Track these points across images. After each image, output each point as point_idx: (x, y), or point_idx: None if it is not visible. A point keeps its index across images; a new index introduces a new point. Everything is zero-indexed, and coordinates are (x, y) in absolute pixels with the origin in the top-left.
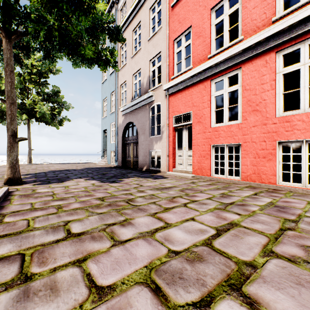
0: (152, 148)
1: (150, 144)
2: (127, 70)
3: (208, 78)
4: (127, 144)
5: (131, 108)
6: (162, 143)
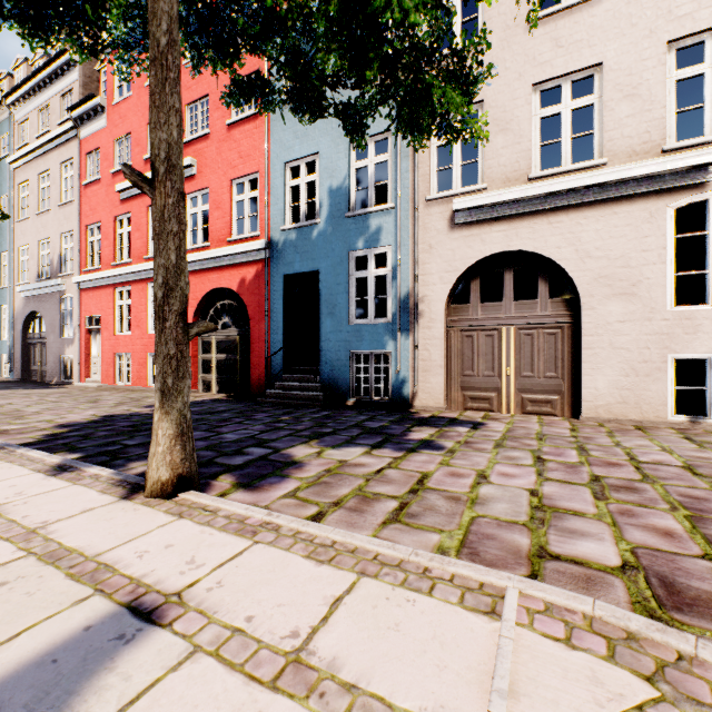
0: (65, 353)
1: (62, 347)
2: (30, 229)
3: (113, 285)
4: (32, 344)
5: (36, 291)
6: (75, 347)
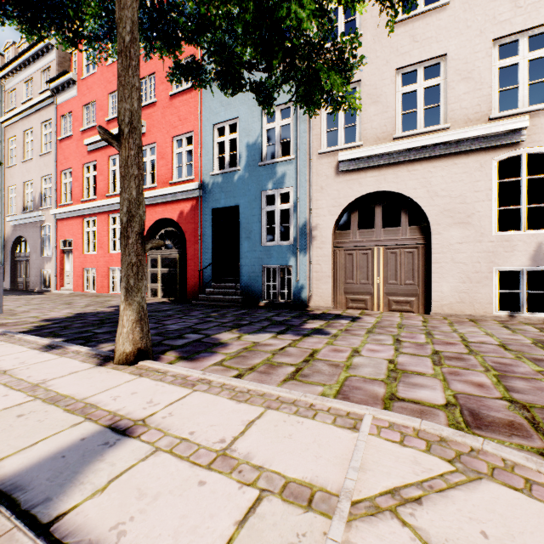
0: (44, 268)
1: (42, 263)
2: (17, 173)
3: (82, 216)
4: (18, 261)
5: (22, 221)
6: (52, 264)
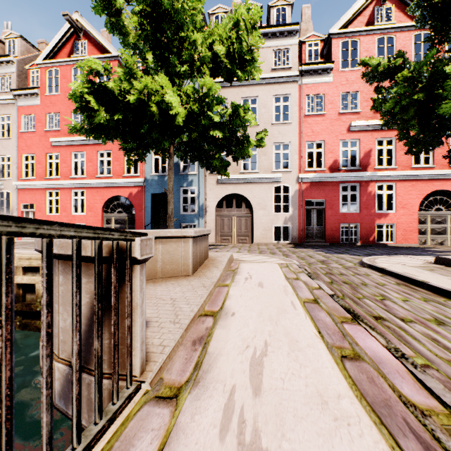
0: None
1: None
2: None
3: (45, 188)
4: None
5: None
6: None
